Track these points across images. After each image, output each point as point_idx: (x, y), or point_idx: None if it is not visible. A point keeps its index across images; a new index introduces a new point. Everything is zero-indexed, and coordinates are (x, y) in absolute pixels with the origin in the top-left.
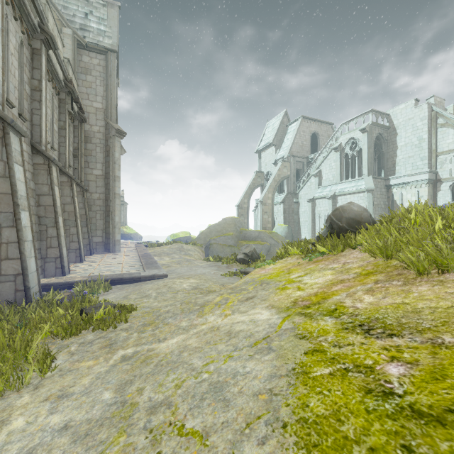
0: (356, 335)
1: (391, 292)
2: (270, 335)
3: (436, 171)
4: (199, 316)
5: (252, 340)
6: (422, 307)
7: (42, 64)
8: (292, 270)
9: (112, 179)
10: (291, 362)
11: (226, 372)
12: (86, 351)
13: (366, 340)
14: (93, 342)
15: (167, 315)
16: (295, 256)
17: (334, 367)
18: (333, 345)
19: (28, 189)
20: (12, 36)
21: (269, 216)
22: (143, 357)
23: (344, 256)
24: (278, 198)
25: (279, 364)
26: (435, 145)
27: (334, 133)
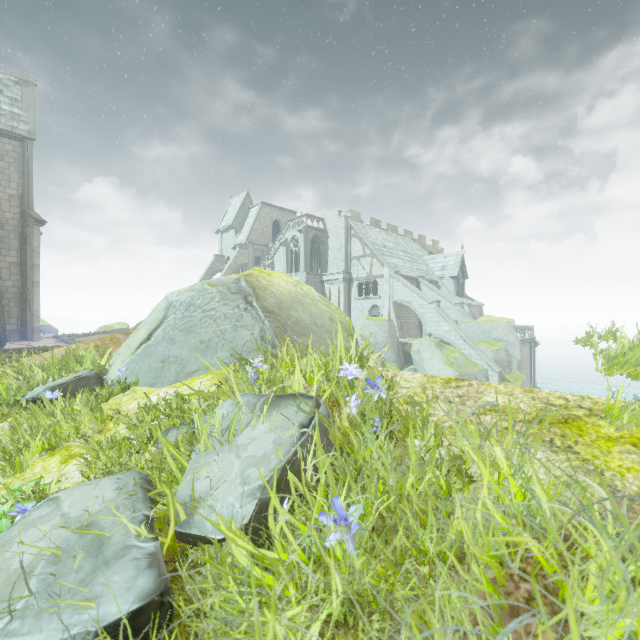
0: None
1: None
2: None
3: (350, 272)
4: None
5: None
6: None
7: None
8: None
9: (30, 267)
10: None
11: None
12: None
13: None
14: None
15: None
16: None
17: None
18: None
19: None
20: None
21: None
22: None
23: None
24: None
25: None
26: (350, 250)
27: (283, 228)
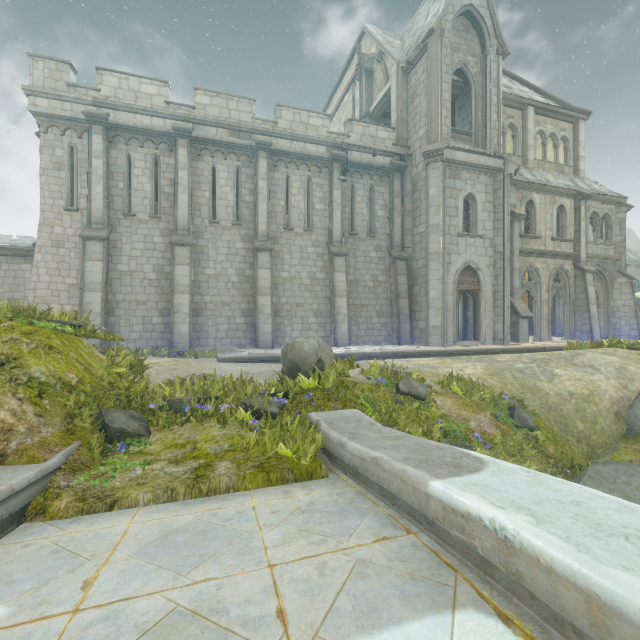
0: None
1: None
2: None
3: None
4: None
5: None
6: None
7: (257, 171)
8: None
9: (427, 233)
10: None
11: None
12: None
13: None
14: None
15: None
16: None
17: None
18: None
19: (241, 277)
20: (223, 173)
21: None
22: None
23: None
24: None
25: None
26: None
27: None
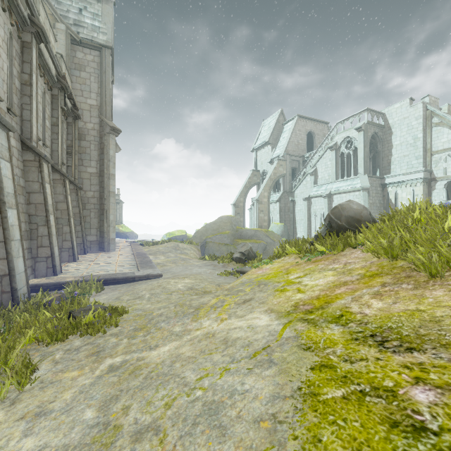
0: (369, 348)
1: (401, 297)
2: (271, 345)
3: (431, 170)
4: (194, 320)
5: (250, 350)
6: (441, 315)
7: (32, 58)
8: (291, 270)
9: (106, 177)
10: (296, 380)
11: (222, 389)
12: (72, 359)
13: (381, 354)
14: (80, 349)
15: (160, 318)
16: (293, 255)
17: (347, 389)
18: (343, 360)
19: (18, 187)
20: (0, 27)
21: (265, 214)
22: (132, 367)
23: (344, 256)
24: (274, 196)
25: (282, 381)
26: (430, 144)
27: (330, 132)
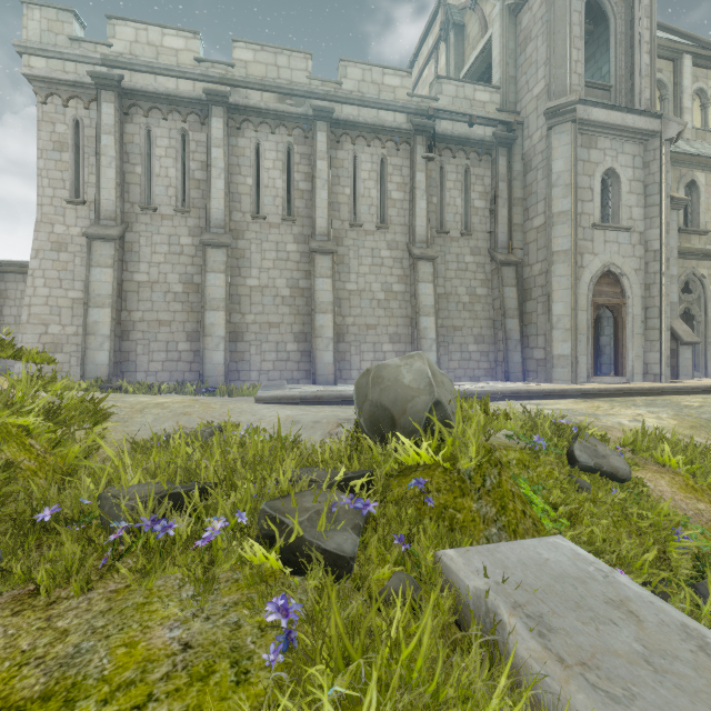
0: None
1: None
2: None
3: None
4: None
5: None
6: None
7: (315, 148)
8: None
9: (549, 225)
10: None
11: None
12: None
13: None
14: None
15: None
16: None
17: None
18: None
19: (293, 290)
20: (270, 153)
21: None
22: None
23: None
24: None
25: None
26: None
27: None
